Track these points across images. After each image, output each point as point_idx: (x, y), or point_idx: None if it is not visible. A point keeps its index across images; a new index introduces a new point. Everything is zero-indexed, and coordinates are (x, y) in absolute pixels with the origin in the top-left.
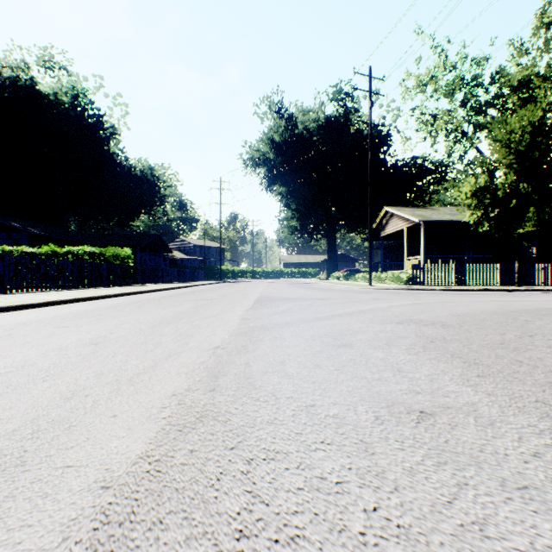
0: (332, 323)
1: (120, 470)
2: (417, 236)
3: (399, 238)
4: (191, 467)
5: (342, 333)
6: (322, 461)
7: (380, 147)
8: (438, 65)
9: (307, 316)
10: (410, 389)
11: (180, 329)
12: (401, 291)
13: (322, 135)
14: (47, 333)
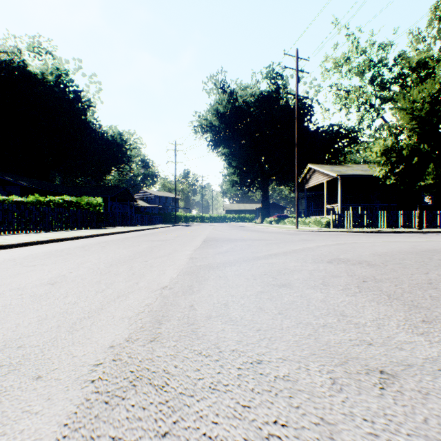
0: (270, 262)
1: None
2: (335, 188)
3: (320, 190)
4: None
5: (280, 272)
6: None
7: (304, 117)
8: (351, 50)
9: (247, 255)
10: (360, 339)
11: (134, 268)
12: (323, 232)
13: (257, 107)
14: (12, 272)
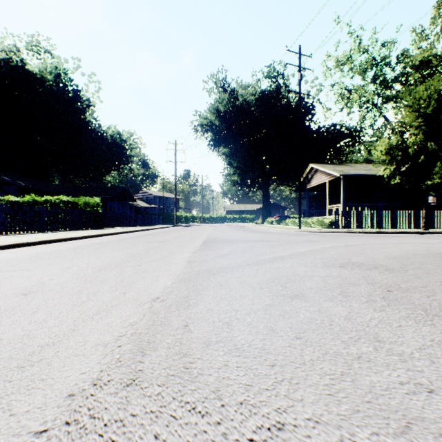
0: (276, 266)
1: None
2: (337, 188)
3: (322, 190)
4: None
5: (289, 279)
6: None
7: (306, 116)
8: (354, 48)
9: (250, 258)
10: (415, 381)
11: (125, 273)
12: (327, 233)
13: (258, 106)
14: None
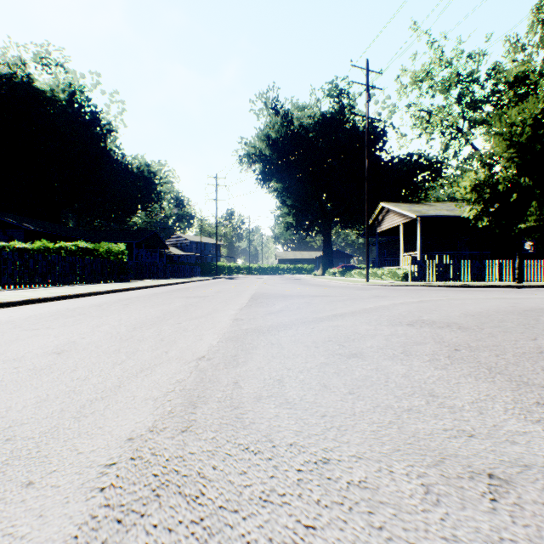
0: (335, 324)
1: None
2: (413, 232)
3: (395, 234)
4: None
5: (349, 338)
6: None
7: (376, 144)
8: (434, 61)
9: (306, 316)
10: (458, 428)
11: (163, 332)
12: (400, 287)
13: (317, 132)
14: (9, 337)
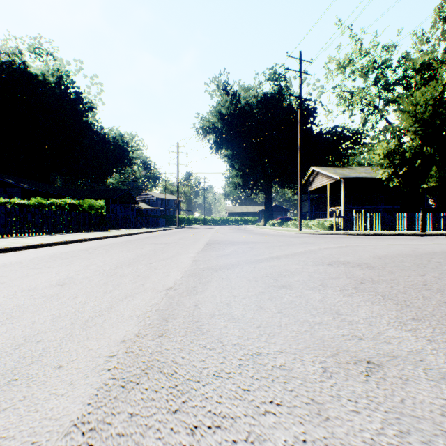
0: (271, 264)
1: (47, 445)
2: (338, 191)
3: (323, 192)
4: (127, 440)
5: (281, 274)
6: (272, 429)
7: (308, 118)
8: (355, 51)
9: (249, 258)
10: (352, 334)
11: (139, 270)
12: (326, 235)
13: (260, 109)
14: (21, 274)
